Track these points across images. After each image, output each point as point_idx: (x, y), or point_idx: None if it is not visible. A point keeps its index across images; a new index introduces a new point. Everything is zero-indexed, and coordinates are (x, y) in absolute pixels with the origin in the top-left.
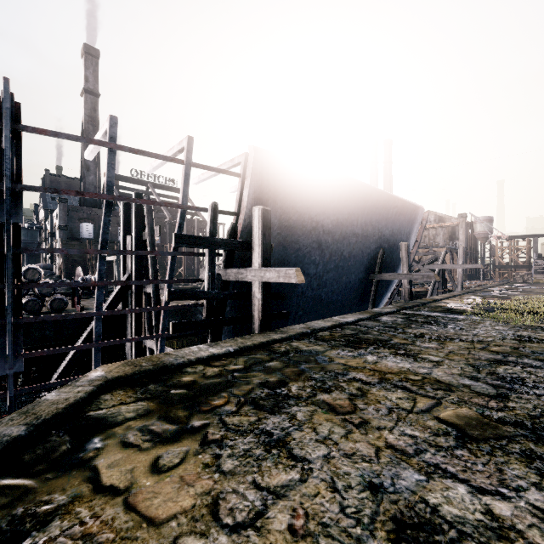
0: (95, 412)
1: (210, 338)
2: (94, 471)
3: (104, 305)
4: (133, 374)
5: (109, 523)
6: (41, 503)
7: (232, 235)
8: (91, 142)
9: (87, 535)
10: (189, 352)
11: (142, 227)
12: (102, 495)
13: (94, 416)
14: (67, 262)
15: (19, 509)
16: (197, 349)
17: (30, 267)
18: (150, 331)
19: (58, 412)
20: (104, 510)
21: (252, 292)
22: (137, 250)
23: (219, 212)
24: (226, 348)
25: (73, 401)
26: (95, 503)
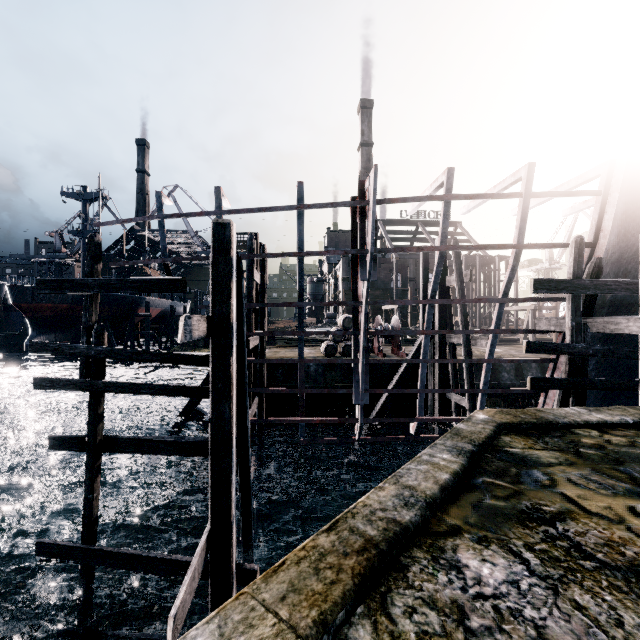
0: (511, 449)
1: (572, 402)
2: (566, 496)
3: (409, 353)
4: (520, 423)
5: (629, 541)
6: (540, 504)
7: (595, 274)
8: (431, 199)
9: (614, 541)
10: (565, 412)
11: (445, 273)
12: (596, 517)
13: (513, 452)
14: (348, 311)
15: (525, 502)
16: (575, 411)
17: (346, 316)
18: (455, 384)
19: (483, 440)
20: (612, 529)
21: (639, 349)
22: (440, 297)
23: (565, 246)
24: (618, 416)
25: (487, 435)
26: (596, 521)
